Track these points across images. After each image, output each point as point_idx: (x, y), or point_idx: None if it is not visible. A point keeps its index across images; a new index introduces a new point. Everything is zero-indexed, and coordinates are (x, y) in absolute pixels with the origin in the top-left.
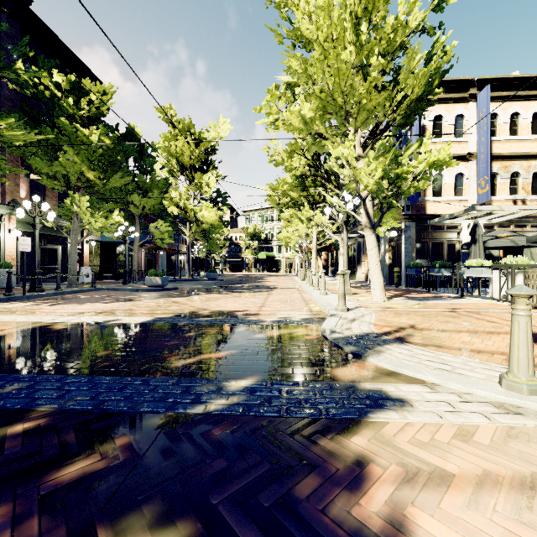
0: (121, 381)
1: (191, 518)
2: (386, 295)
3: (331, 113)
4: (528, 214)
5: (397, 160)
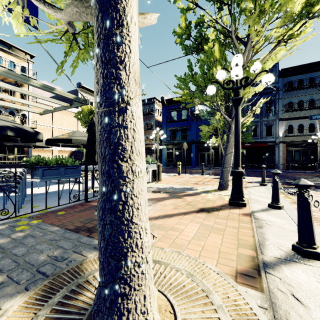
0: (316, 182)
1: (284, 179)
2: (185, 198)
3: (268, 59)
4: (15, 107)
5: (190, 61)
